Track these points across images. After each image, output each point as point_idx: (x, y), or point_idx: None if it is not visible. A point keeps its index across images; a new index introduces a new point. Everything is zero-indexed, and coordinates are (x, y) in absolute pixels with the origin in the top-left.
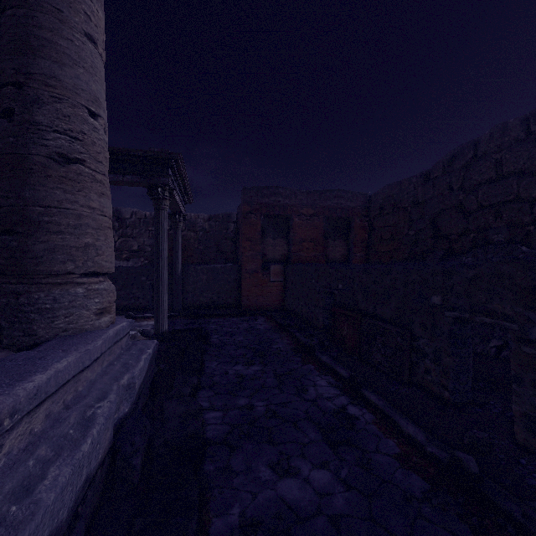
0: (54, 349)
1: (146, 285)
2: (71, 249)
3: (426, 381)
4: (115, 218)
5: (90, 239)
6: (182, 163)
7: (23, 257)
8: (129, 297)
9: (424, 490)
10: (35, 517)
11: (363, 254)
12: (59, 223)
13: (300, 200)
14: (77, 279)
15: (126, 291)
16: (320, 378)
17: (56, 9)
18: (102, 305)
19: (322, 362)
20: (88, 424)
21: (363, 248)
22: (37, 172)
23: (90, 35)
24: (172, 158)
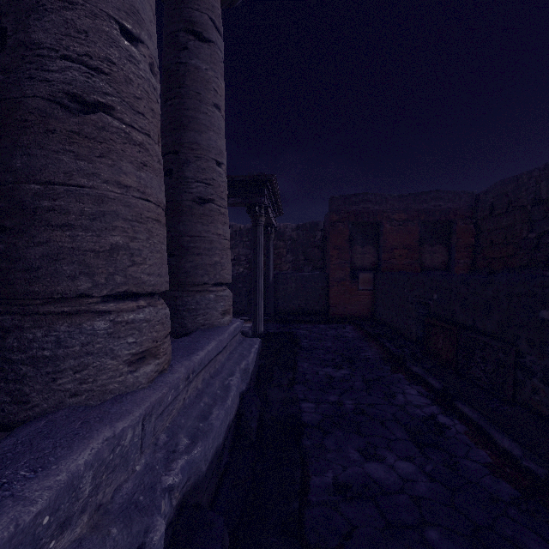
0: (202, 337)
1: (242, 291)
2: (206, 266)
3: (534, 401)
4: None
5: (217, 258)
6: (276, 182)
7: (179, 272)
8: None
9: (512, 496)
10: (213, 431)
11: (467, 260)
12: (200, 247)
13: (391, 205)
14: (210, 288)
15: None
16: (410, 387)
17: (197, 93)
18: (225, 307)
19: (412, 372)
20: (227, 389)
21: (468, 254)
22: (186, 213)
23: (217, 104)
24: (268, 180)
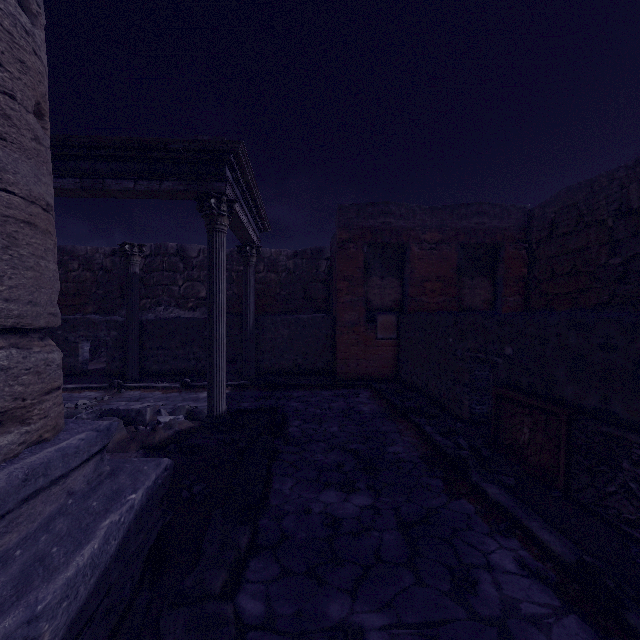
0: None
1: None
2: None
3: None
4: (179, 257)
5: None
6: (247, 161)
7: None
8: (189, 358)
9: None
10: None
11: (518, 298)
12: None
13: (420, 221)
14: None
15: (186, 349)
16: (495, 543)
17: None
18: None
19: (488, 498)
20: None
21: (520, 289)
22: None
23: None
24: (230, 151)
